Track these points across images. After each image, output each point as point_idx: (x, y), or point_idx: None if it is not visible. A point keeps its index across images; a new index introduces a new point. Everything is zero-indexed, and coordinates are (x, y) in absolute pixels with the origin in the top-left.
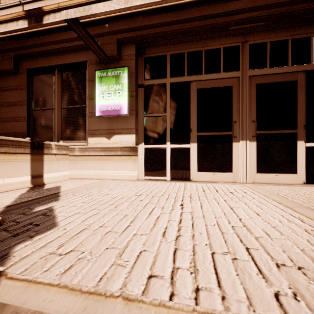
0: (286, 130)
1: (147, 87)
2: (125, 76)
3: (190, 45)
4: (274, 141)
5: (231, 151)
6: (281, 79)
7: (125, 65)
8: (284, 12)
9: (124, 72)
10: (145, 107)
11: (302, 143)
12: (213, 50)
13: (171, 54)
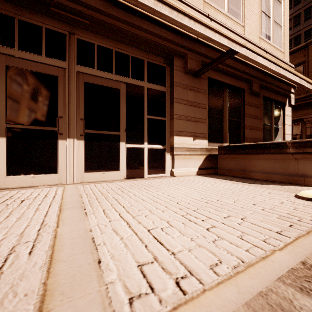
0: (111, 131)
1: None
2: None
3: None
4: (101, 140)
5: (57, 150)
6: (107, 84)
7: None
8: (106, 21)
9: None
10: None
11: (124, 144)
12: (31, 24)
13: None
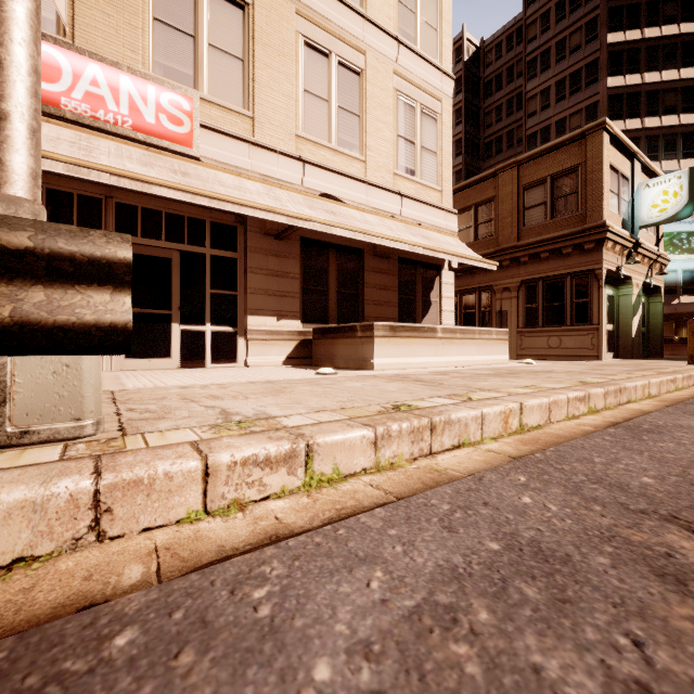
0: (160, 310)
1: None
2: None
3: None
4: (147, 321)
5: None
6: (155, 253)
7: None
8: None
9: None
10: None
11: (177, 325)
12: (61, 192)
13: None
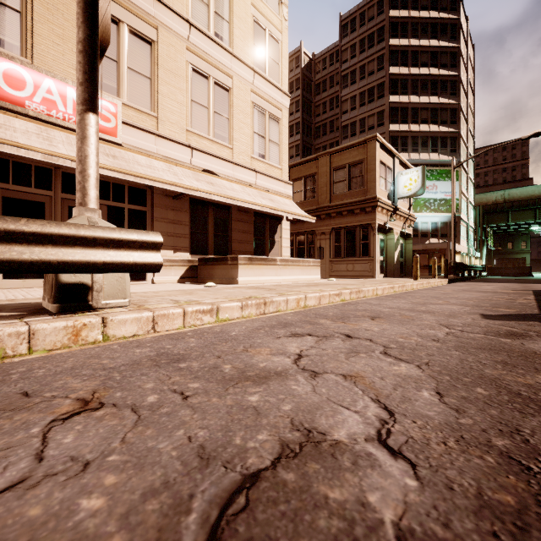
0: None
1: None
2: None
3: None
4: None
5: None
6: None
7: None
8: None
9: None
10: None
11: None
12: (23, 164)
13: None
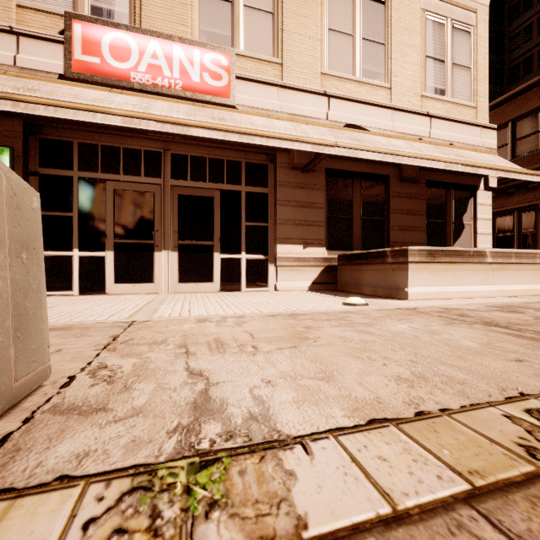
0: (205, 242)
1: (45, 177)
2: (6, 160)
3: (105, 138)
4: (195, 252)
5: (153, 261)
6: (201, 194)
7: (6, 143)
8: None
9: (3, 154)
10: (42, 202)
11: (218, 254)
12: (133, 150)
13: (81, 143)
